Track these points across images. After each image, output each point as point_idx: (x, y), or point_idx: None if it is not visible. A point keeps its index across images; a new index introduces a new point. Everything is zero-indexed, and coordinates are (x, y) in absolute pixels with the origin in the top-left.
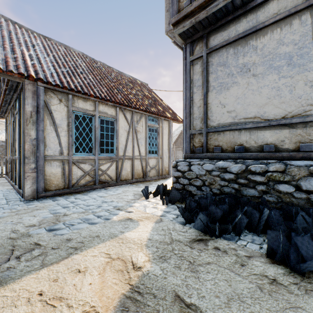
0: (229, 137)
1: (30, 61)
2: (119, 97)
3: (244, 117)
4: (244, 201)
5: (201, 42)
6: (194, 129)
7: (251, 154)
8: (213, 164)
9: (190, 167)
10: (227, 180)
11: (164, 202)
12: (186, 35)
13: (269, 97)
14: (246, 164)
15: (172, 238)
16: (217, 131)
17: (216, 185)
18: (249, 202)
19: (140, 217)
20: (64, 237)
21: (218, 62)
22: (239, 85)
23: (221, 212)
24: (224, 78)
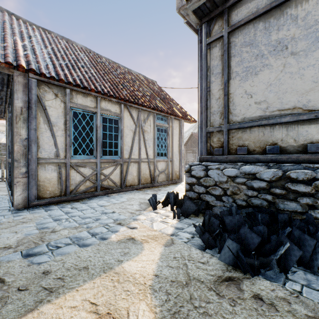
0: (257, 134)
1: (22, 51)
2: (124, 93)
3: (279, 109)
4: (283, 219)
5: (221, 20)
6: (212, 126)
7: (289, 156)
8: (237, 169)
9: (208, 171)
10: (256, 189)
11: (175, 215)
12: (201, 12)
13: (316, 80)
14: (283, 169)
15: (188, 274)
16: (242, 128)
17: (241, 195)
18: (293, 222)
19: (145, 236)
20: (40, 268)
21: (243, 42)
22: (271, 68)
23: (258, 239)
24: (251, 61)
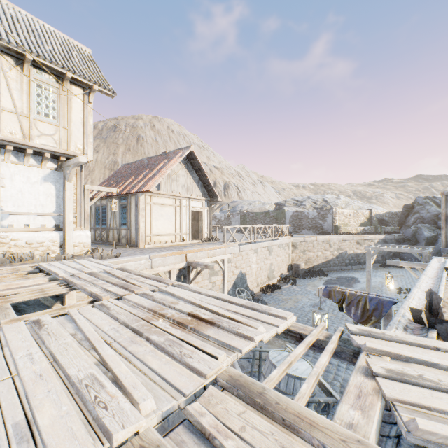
0: None
1: None
2: None
3: None
4: None
5: None
6: None
7: None
8: None
9: None
10: None
11: None
12: None
13: None
14: None
15: None
16: None
17: None
18: None
19: None
20: None
21: None
22: None
23: None
24: None
